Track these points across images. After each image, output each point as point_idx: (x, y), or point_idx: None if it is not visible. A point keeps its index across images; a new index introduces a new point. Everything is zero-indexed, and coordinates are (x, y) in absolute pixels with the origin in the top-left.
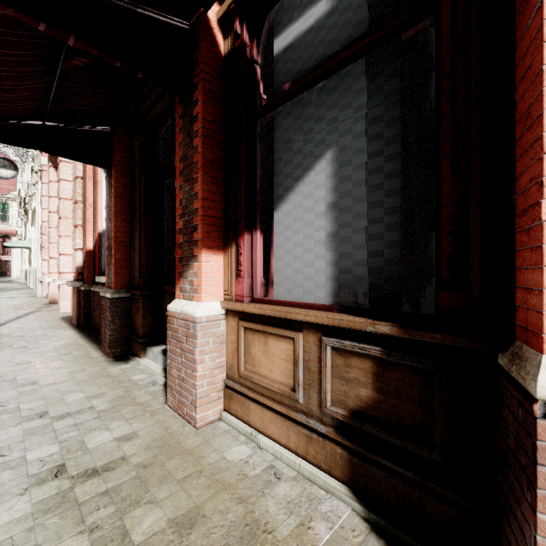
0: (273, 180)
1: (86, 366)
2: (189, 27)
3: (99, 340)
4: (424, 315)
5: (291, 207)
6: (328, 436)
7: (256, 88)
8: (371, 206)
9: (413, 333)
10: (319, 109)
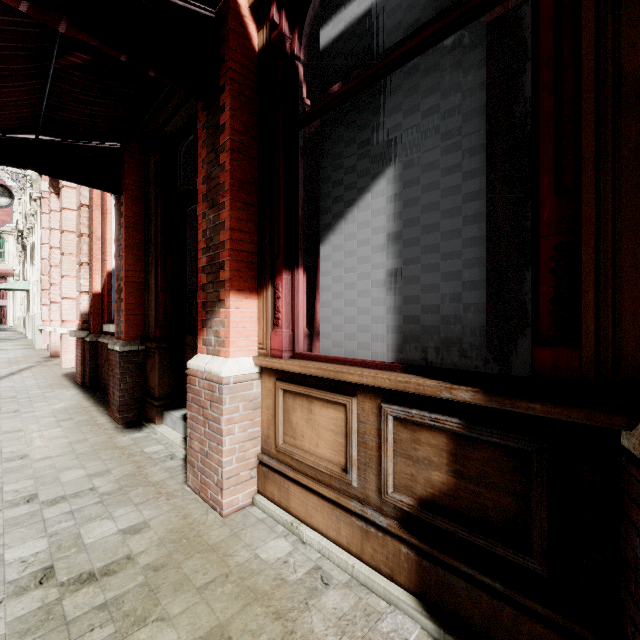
0: (319, 206)
1: (90, 435)
2: (215, 15)
3: (107, 402)
4: (516, 377)
5: (341, 239)
6: (390, 531)
7: (297, 91)
8: (445, 236)
9: (503, 401)
10: (377, 115)
